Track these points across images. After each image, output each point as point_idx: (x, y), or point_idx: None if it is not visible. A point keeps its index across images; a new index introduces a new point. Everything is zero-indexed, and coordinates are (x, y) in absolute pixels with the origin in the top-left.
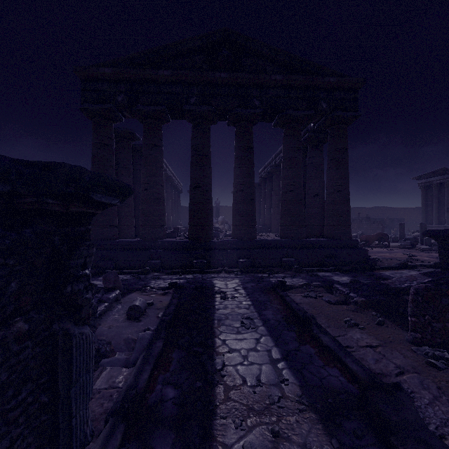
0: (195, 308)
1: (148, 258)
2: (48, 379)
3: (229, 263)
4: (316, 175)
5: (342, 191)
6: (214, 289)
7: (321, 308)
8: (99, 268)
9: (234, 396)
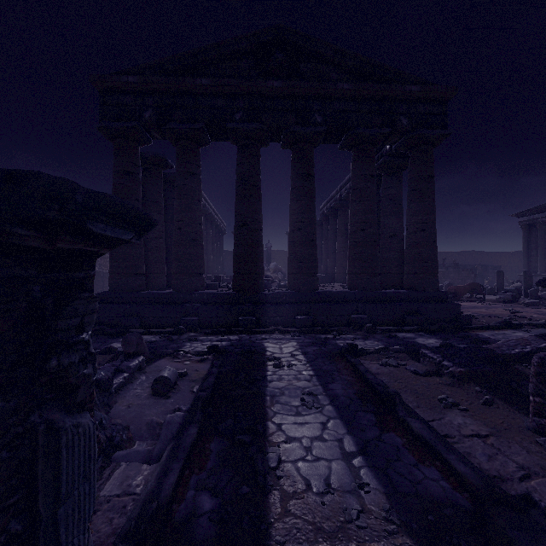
0: (241, 379)
1: (182, 314)
2: (23, 496)
3: (283, 321)
4: (393, 211)
5: (427, 229)
6: (265, 354)
7: (406, 381)
8: (122, 326)
9: (295, 509)
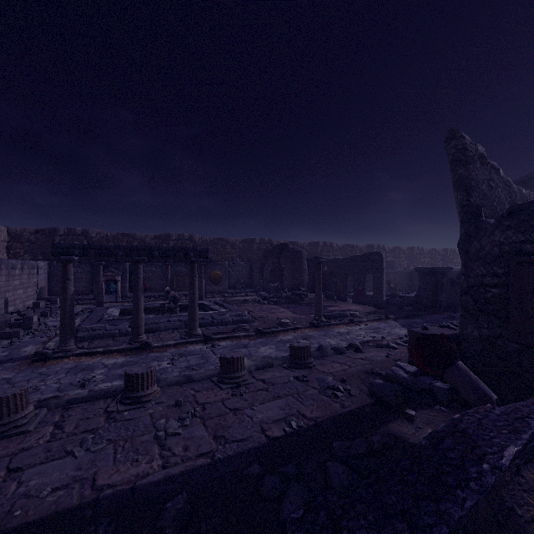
0: None
1: None
2: None
3: None
4: None
5: None
6: None
7: None
8: None
9: None
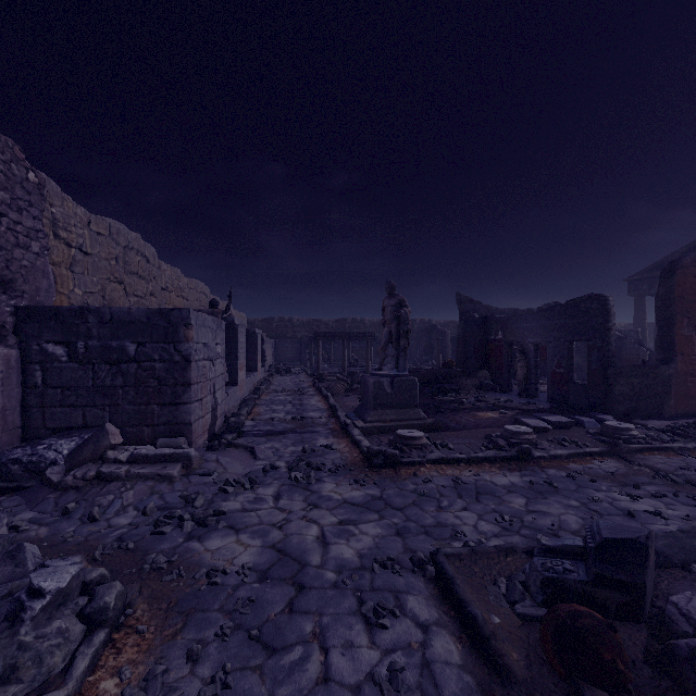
0: None
1: None
2: None
3: None
4: None
5: None
6: None
7: None
8: None
9: None
